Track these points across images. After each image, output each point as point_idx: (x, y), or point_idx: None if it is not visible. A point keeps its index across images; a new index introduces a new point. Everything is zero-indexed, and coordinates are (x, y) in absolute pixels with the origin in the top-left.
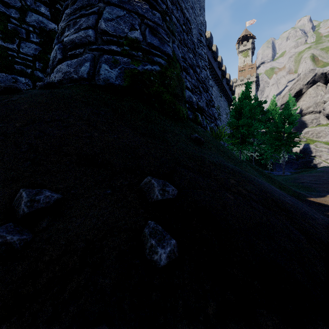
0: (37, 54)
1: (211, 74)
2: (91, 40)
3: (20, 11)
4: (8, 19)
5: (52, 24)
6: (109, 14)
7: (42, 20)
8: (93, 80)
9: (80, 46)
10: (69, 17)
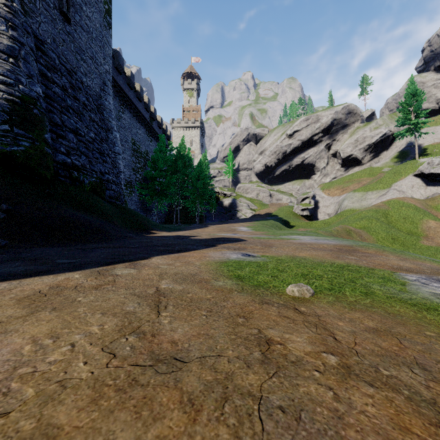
0: None
1: (134, 115)
2: None
3: None
4: None
5: None
6: None
7: None
8: None
9: None
10: None
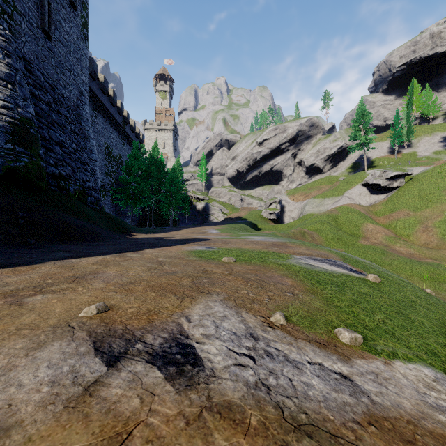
0: None
1: (107, 120)
2: None
3: None
4: None
5: None
6: None
7: None
8: None
9: None
10: None
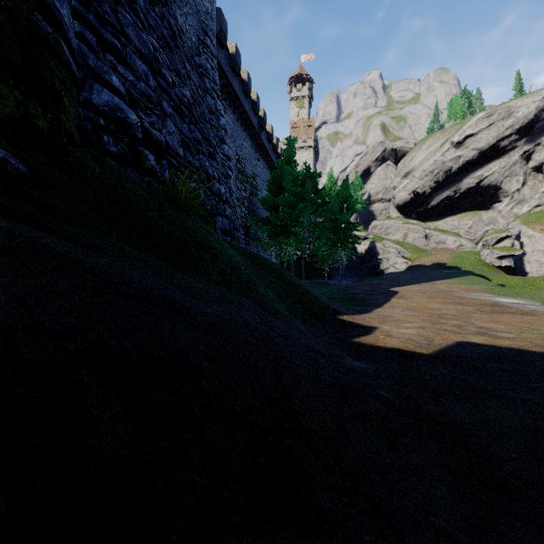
0: None
1: (239, 118)
2: None
3: None
4: None
5: None
6: None
7: None
8: None
9: None
10: None
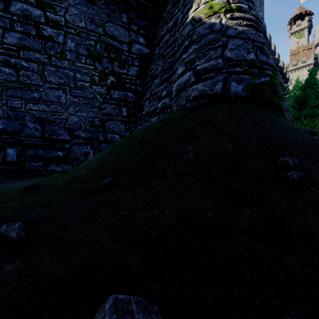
0: (138, 74)
1: None
2: (220, 66)
3: (128, 44)
4: (122, 52)
5: (146, 50)
6: (232, 45)
7: (140, 48)
8: (225, 95)
9: (211, 71)
10: (197, 51)
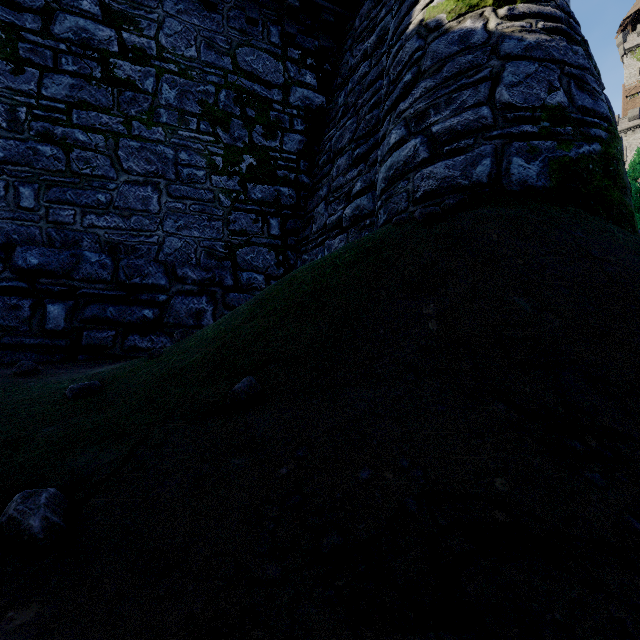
0: (302, 148)
1: None
2: (487, 124)
3: (283, 89)
4: (270, 105)
5: (319, 98)
6: (513, 76)
7: (307, 95)
8: (498, 186)
9: (465, 135)
10: (432, 93)
